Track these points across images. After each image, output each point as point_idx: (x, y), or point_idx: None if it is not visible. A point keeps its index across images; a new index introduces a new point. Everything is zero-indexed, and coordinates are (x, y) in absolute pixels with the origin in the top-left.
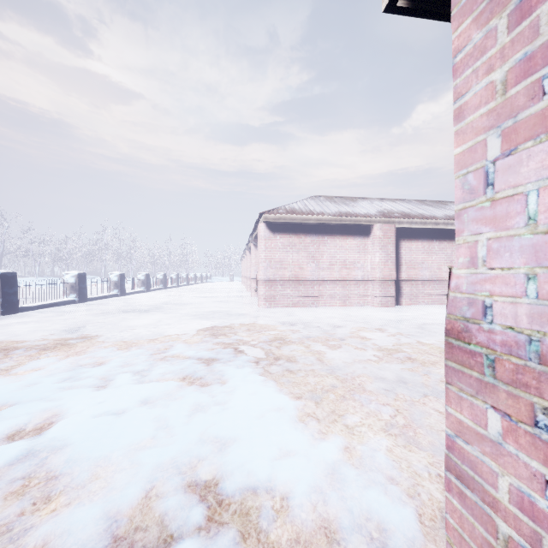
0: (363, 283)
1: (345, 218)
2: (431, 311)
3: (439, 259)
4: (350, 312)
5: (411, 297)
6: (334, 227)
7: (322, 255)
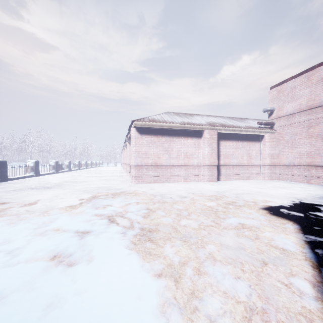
0: (198, 167)
1: (187, 126)
2: (238, 184)
3: (242, 152)
4: (190, 185)
5: (226, 175)
6: (180, 131)
7: (172, 149)
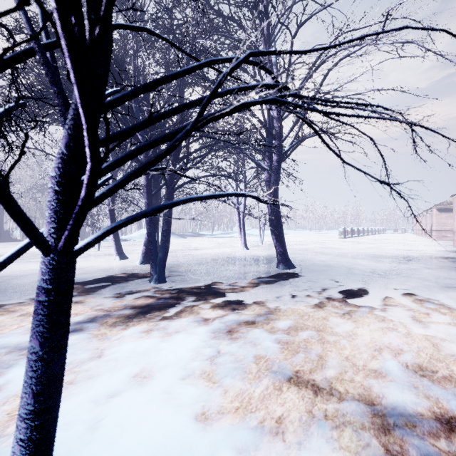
0: None
1: None
2: None
3: None
4: None
5: None
6: None
7: None
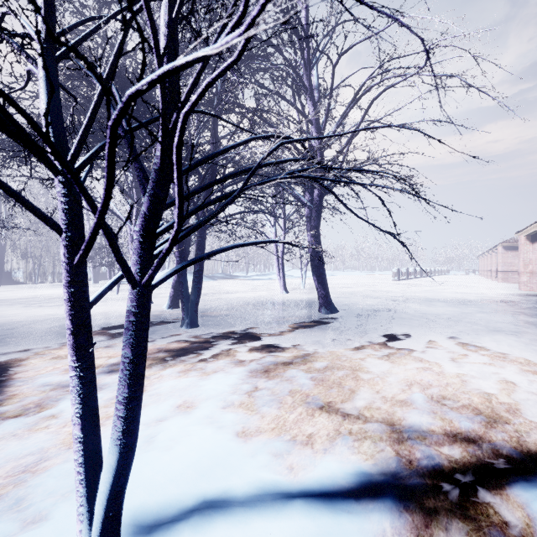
0: None
1: None
2: None
3: None
4: None
5: None
6: None
7: None
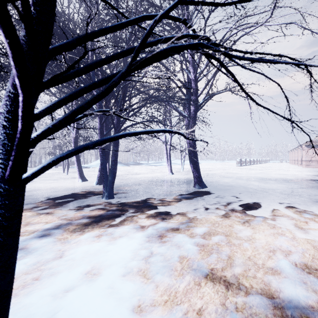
0: None
1: None
2: None
3: None
4: None
5: None
6: None
7: None
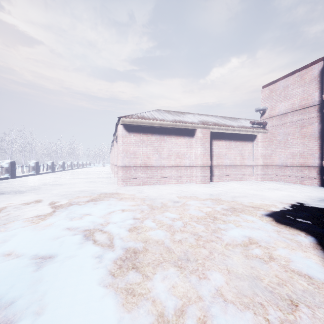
0: (190, 168)
1: (178, 124)
2: (232, 186)
3: (235, 153)
4: (182, 188)
5: (219, 177)
6: (171, 130)
7: (163, 149)
